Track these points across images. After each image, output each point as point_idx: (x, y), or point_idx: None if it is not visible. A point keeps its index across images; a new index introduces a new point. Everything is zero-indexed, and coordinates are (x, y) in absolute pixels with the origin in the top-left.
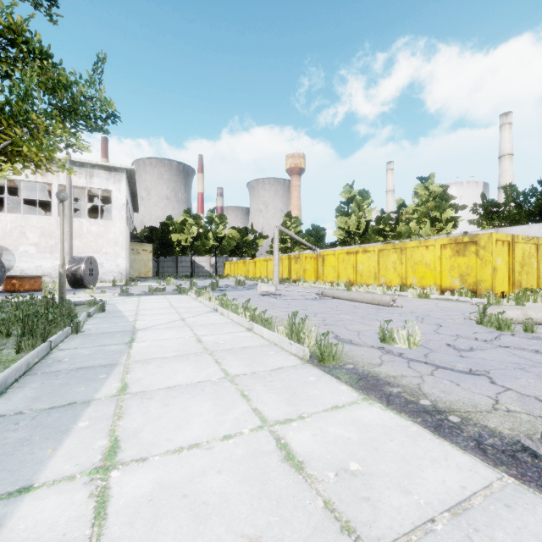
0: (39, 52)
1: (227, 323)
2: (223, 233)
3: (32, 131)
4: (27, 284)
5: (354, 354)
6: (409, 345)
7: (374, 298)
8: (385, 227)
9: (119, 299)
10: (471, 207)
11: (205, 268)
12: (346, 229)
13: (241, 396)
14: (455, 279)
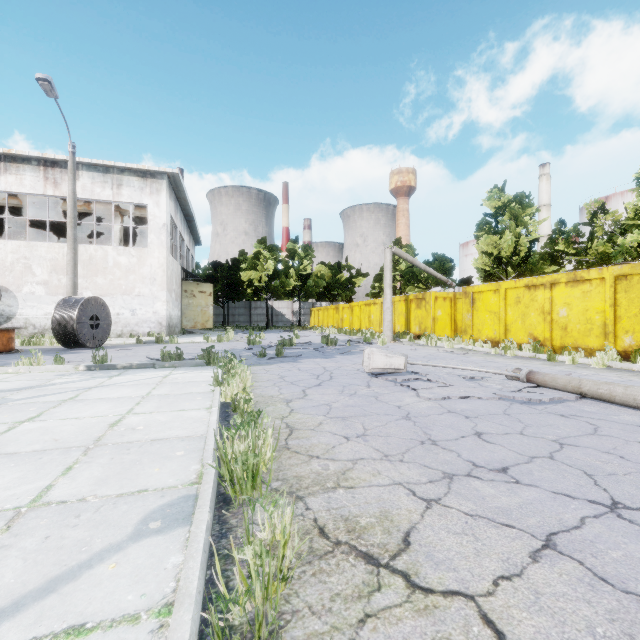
0: None
1: None
2: (308, 269)
3: None
4: None
5: None
6: None
7: None
8: (568, 248)
9: (61, 382)
10: None
11: (286, 316)
12: (496, 255)
13: None
14: None
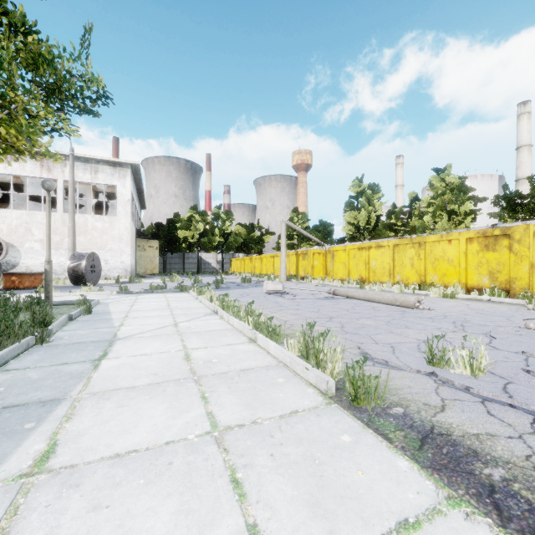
0: (21, 25)
1: (226, 331)
2: (229, 229)
3: (10, 110)
4: (27, 281)
5: (397, 385)
6: (473, 371)
7: (396, 298)
8: (397, 222)
9: (116, 297)
10: (492, 199)
11: (211, 264)
12: (356, 225)
13: (231, 485)
14: (483, 276)
